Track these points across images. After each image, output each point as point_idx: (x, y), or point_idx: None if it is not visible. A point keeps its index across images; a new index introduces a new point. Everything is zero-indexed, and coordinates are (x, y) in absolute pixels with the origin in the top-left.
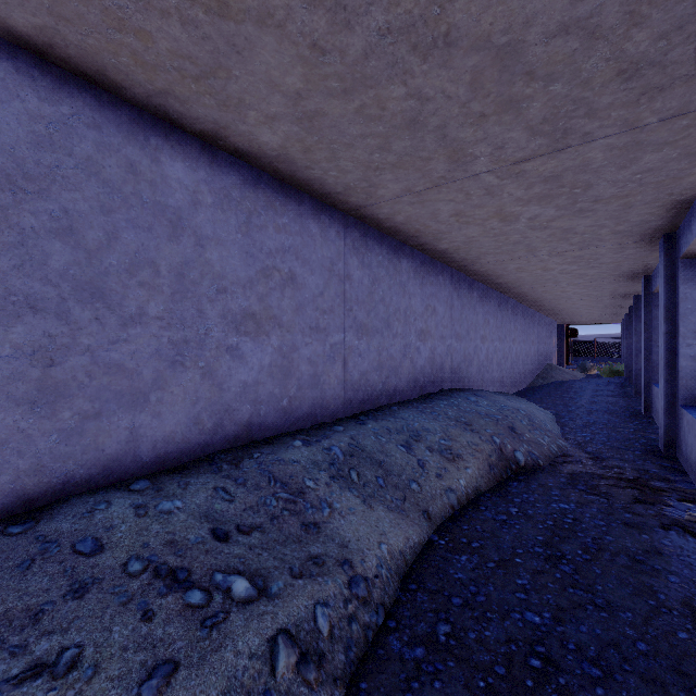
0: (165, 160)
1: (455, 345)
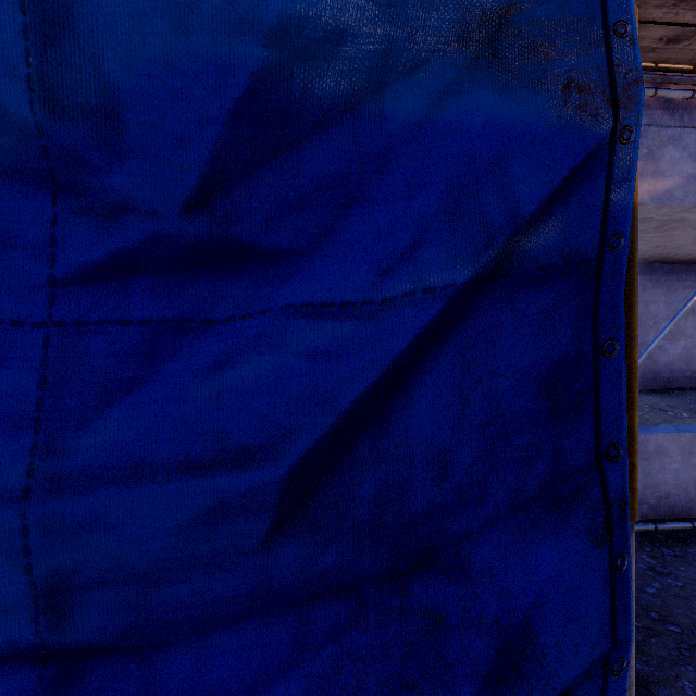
0: None
1: None
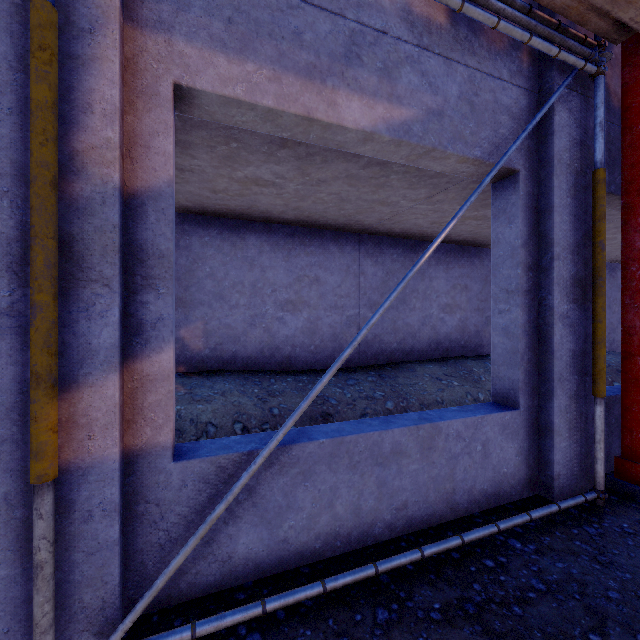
0: (420, 254)
1: None
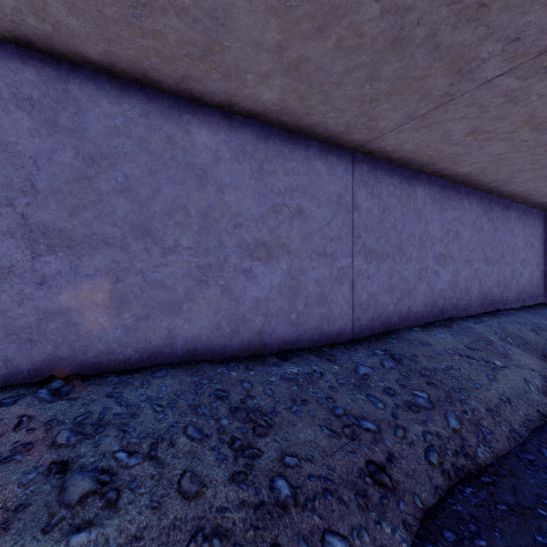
0: (416, 188)
1: (546, 270)
